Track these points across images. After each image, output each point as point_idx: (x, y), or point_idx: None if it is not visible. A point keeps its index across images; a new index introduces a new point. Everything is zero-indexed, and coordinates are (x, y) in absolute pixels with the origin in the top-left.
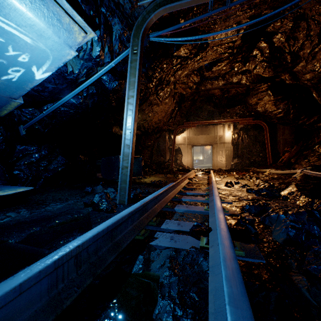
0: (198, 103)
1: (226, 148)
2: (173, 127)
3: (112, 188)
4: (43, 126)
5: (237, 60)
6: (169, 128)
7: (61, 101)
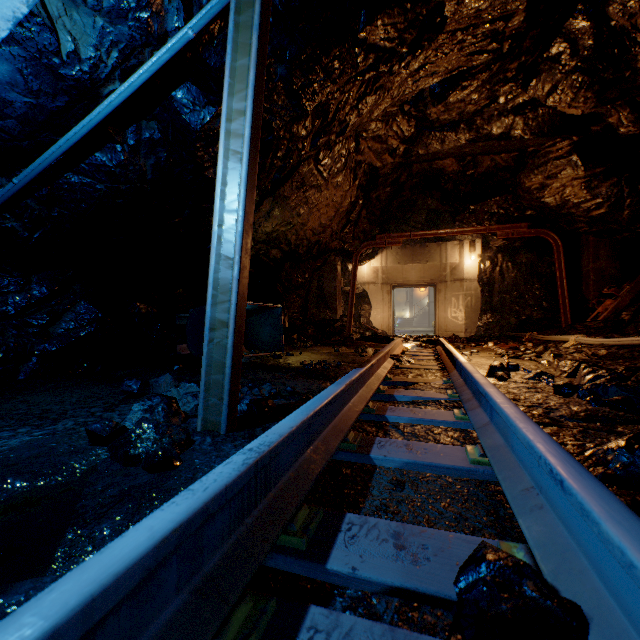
0: (408, 191)
1: (466, 290)
2: (353, 245)
3: (193, 383)
4: (26, 222)
5: (507, 76)
6: (344, 247)
7: (56, 146)
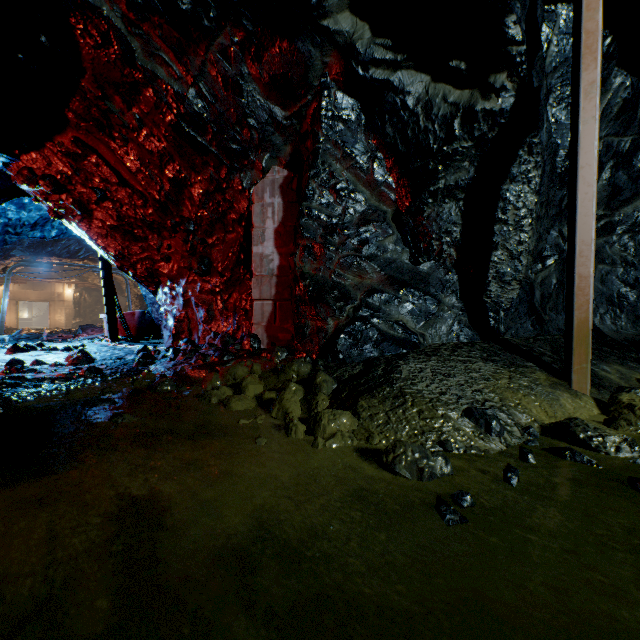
0: None
1: (67, 306)
2: None
3: None
4: None
5: None
6: None
7: None
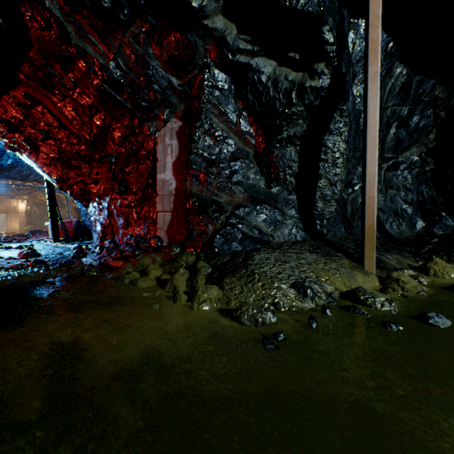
0: None
1: (21, 216)
2: None
3: None
4: None
5: None
6: None
7: None
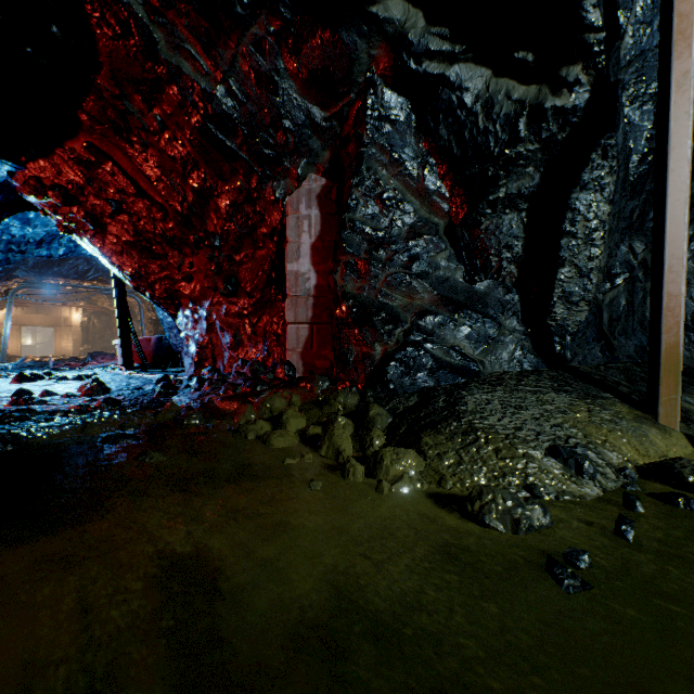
0: None
1: (74, 332)
2: None
3: None
4: None
5: None
6: None
7: None
